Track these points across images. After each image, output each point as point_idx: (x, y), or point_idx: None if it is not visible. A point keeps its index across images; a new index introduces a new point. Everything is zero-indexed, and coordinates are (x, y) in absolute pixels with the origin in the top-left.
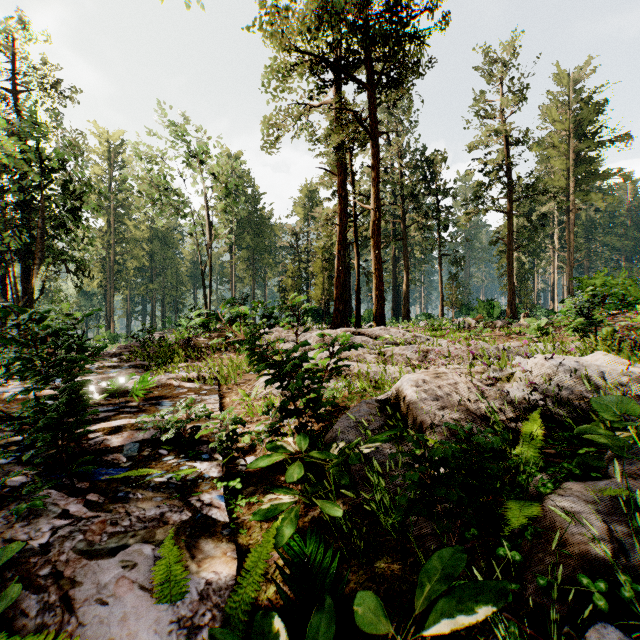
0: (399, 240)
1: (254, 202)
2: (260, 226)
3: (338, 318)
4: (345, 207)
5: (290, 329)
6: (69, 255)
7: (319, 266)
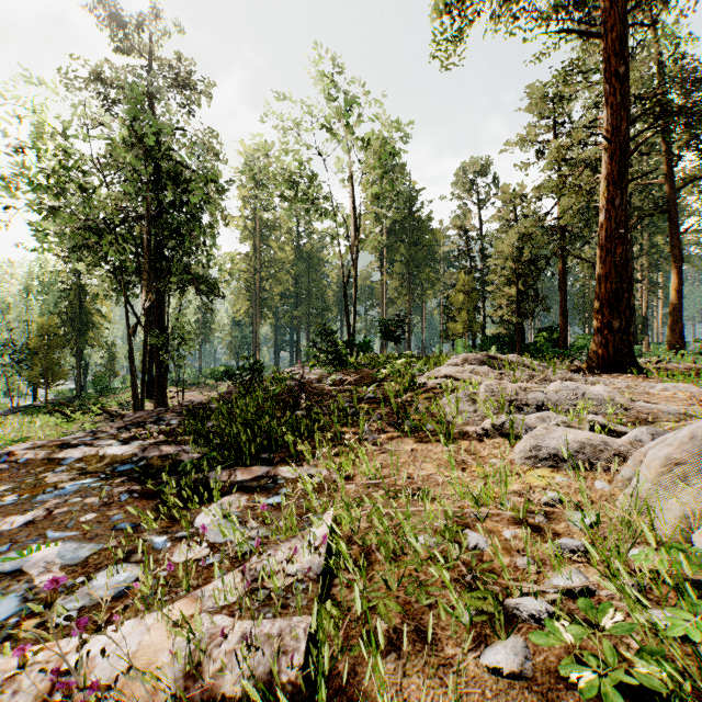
0: (661, 213)
1: (410, 202)
2: (417, 231)
3: (608, 345)
4: (628, 97)
5: (498, 368)
6: (202, 276)
7: (511, 268)
